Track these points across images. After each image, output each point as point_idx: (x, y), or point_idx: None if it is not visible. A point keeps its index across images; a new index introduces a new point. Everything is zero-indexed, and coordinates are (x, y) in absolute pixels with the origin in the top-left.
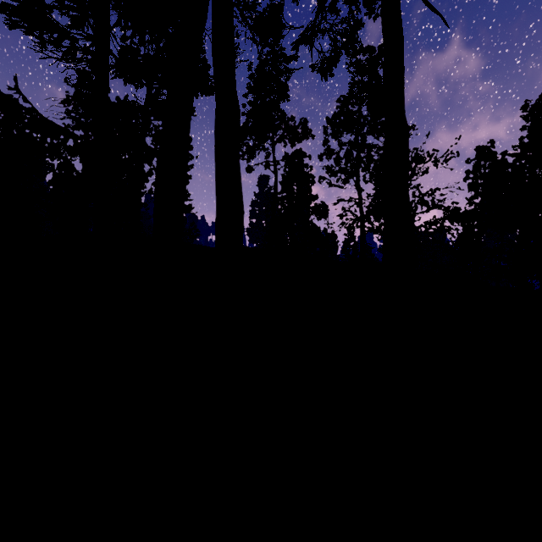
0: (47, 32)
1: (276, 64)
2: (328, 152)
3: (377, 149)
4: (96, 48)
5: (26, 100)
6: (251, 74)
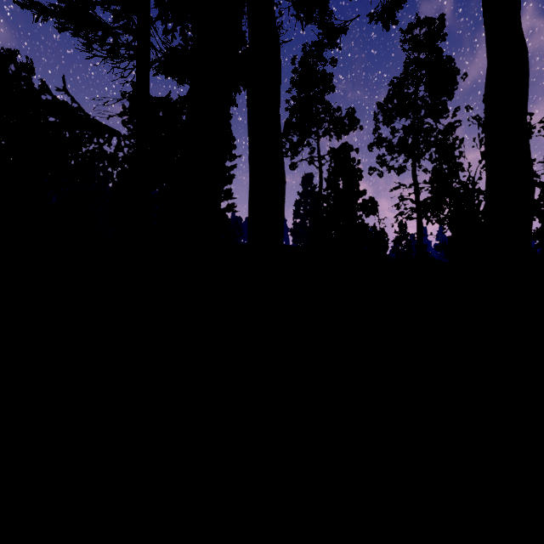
0: (92, 31)
1: (325, 18)
2: (379, 140)
3: (436, 133)
4: (138, 42)
5: (74, 100)
6: (295, 67)
